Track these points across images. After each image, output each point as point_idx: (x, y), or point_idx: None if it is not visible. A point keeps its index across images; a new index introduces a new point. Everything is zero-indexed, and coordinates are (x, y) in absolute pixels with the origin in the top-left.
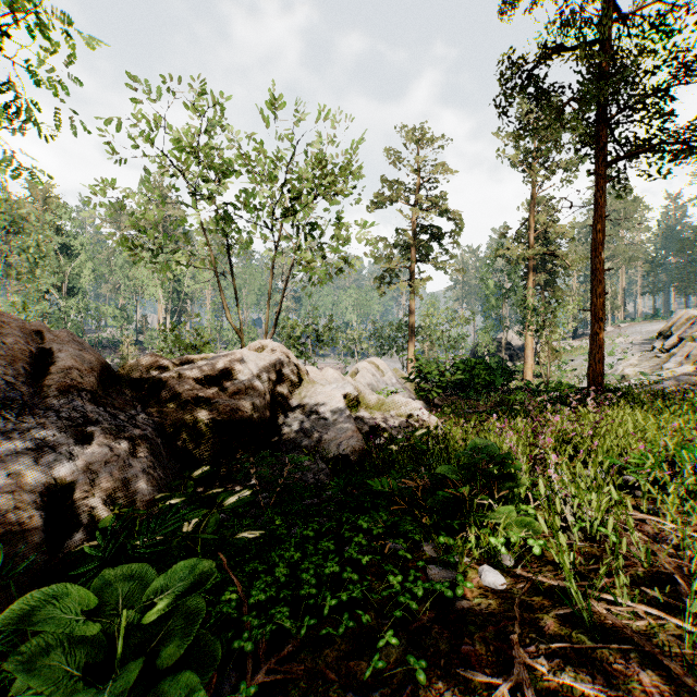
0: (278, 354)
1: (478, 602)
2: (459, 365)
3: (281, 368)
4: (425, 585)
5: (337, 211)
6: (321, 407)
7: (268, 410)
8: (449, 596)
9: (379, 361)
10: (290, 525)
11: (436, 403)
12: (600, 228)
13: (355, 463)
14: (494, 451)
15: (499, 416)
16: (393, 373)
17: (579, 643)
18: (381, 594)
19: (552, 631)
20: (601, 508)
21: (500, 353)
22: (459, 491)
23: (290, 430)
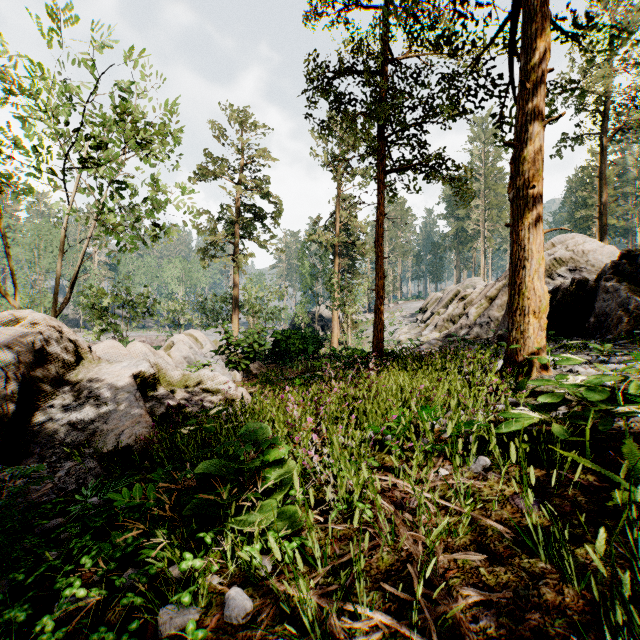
0: (42, 328)
1: None
2: (276, 335)
3: (46, 346)
4: None
5: (151, 175)
6: (103, 391)
7: (14, 401)
8: None
9: (198, 333)
10: None
11: (254, 372)
12: (381, 223)
13: (140, 453)
14: (265, 435)
15: (302, 383)
16: (213, 344)
17: None
18: None
19: None
20: (360, 482)
21: (314, 324)
22: (218, 492)
23: (52, 424)
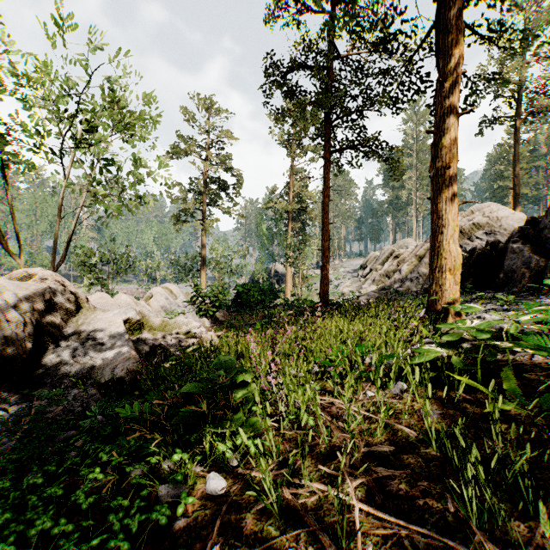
0: (50, 283)
1: (196, 516)
2: (239, 288)
3: (53, 297)
4: (141, 518)
5: (133, 153)
6: (99, 333)
7: (30, 341)
8: (163, 523)
9: (173, 286)
10: (25, 471)
11: (220, 319)
12: (327, 194)
13: (130, 383)
14: (233, 365)
15: (260, 328)
16: (185, 296)
17: (267, 535)
18: (91, 542)
19: (249, 529)
20: (305, 400)
21: (271, 278)
22: (199, 406)
23: (59, 360)
